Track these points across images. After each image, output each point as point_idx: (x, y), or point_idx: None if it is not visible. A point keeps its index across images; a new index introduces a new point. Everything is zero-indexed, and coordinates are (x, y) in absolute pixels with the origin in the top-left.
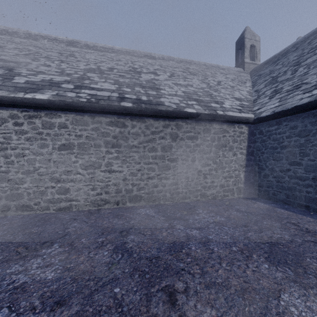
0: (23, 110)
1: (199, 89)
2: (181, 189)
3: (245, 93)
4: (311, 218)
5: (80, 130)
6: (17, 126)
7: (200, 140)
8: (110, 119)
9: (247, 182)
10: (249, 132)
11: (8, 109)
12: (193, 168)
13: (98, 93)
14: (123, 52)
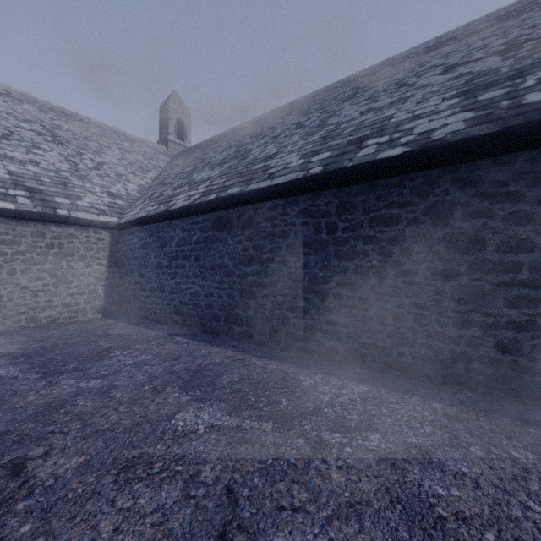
0: None
1: (50, 172)
2: None
3: (134, 187)
4: (136, 326)
5: None
6: None
7: (27, 247)
8: None
9: (110, 299)
10: (113, 240)
11: None
12: (12, 283)
13: None
14: None
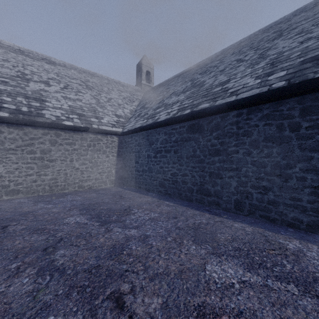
0: None
1: (87, 104)
2: (60, 183)
3: (127, 111)
4: (136, 192)
5: None
6: None
7: (78, 146)
8: None
9: (118, 176)
10: (119, 141)
11: None
12: (71, 166)
13: None
14: (14, 50)
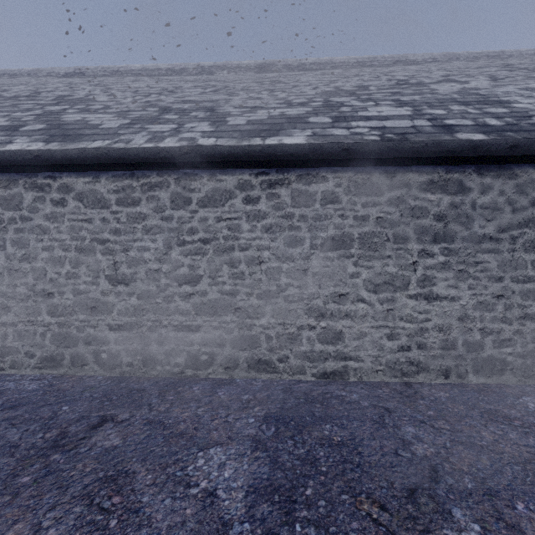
0: (259, 172)
1: None
2: None
3: None
4: None
5: (365, 205)
6: (249, 204)
7: None
8: (429, 176)
9: None
10: None
11: (235, 173)
12: None
13: (387, 124)
14: (351, 65)
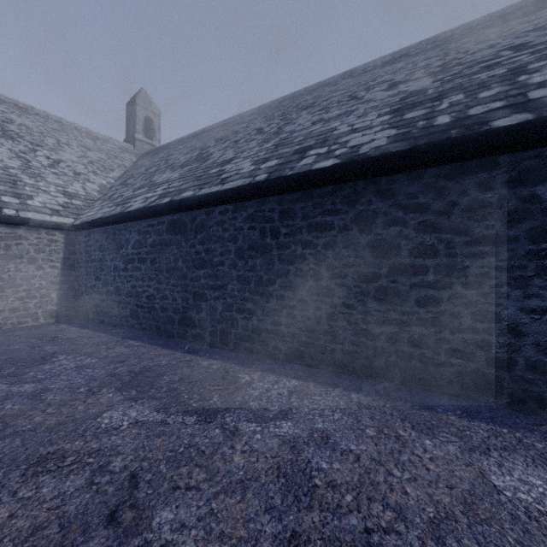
0: None
1: None
2: None
3: (94, 187)
4: (90, 330)
5: None
6: None
7: None
8: None
9: (64, 303)
10: (68, 241)
11: None
12: None
13: None
14: None
